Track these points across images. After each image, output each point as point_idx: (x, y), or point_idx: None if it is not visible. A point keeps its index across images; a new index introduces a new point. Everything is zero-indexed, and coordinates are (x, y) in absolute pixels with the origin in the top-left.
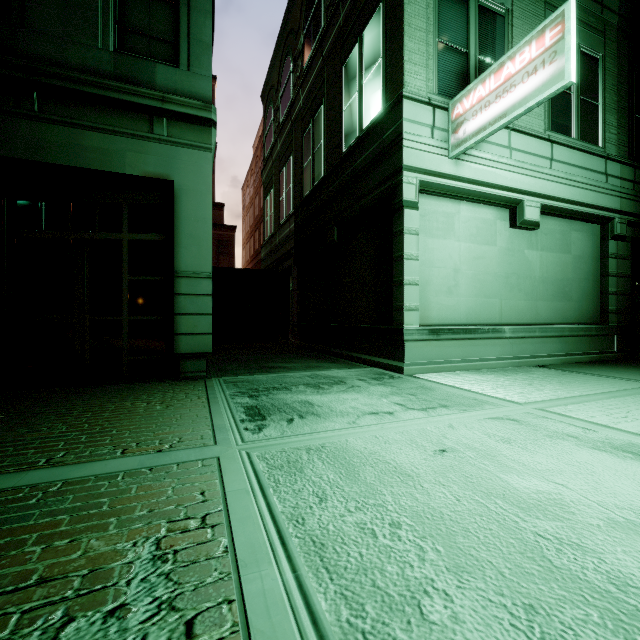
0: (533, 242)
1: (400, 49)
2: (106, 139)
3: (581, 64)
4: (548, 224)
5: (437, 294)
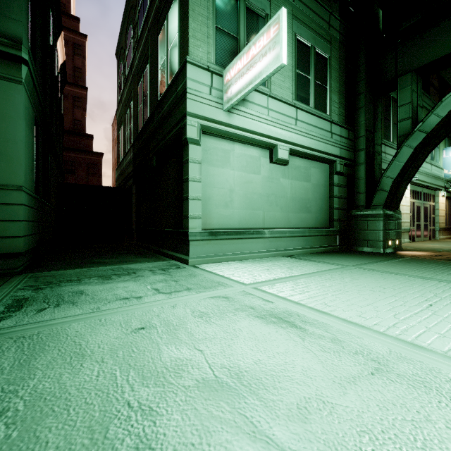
0: (286, 173)
1: (187, 27)
2: None
3: (316, 60)
4: (296, 162)
5: (217, 207)
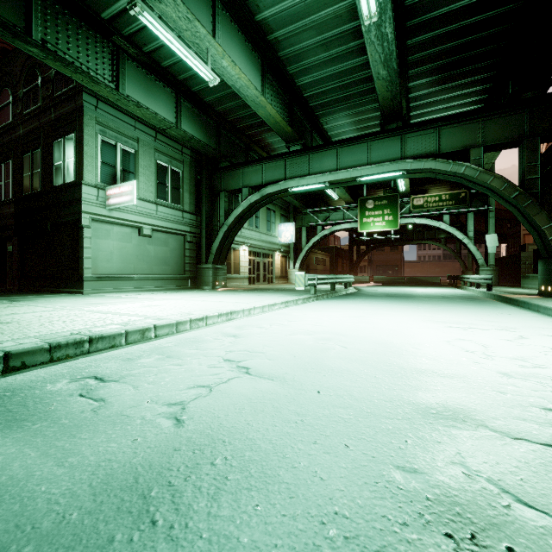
0: (151, 242)
1: (82, 162)
2: None
3: (172, 174)
4: (158, 235)
5: (102, 262)
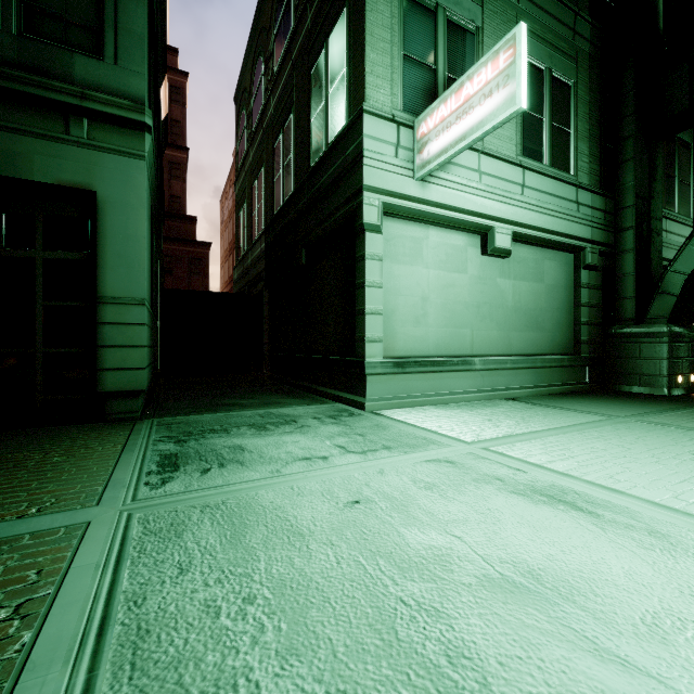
0: (506, 270)
1: (362, 59)
2: (7, 138)
3: (553, 89)
4: (521, 252)
5: (404, 324)
